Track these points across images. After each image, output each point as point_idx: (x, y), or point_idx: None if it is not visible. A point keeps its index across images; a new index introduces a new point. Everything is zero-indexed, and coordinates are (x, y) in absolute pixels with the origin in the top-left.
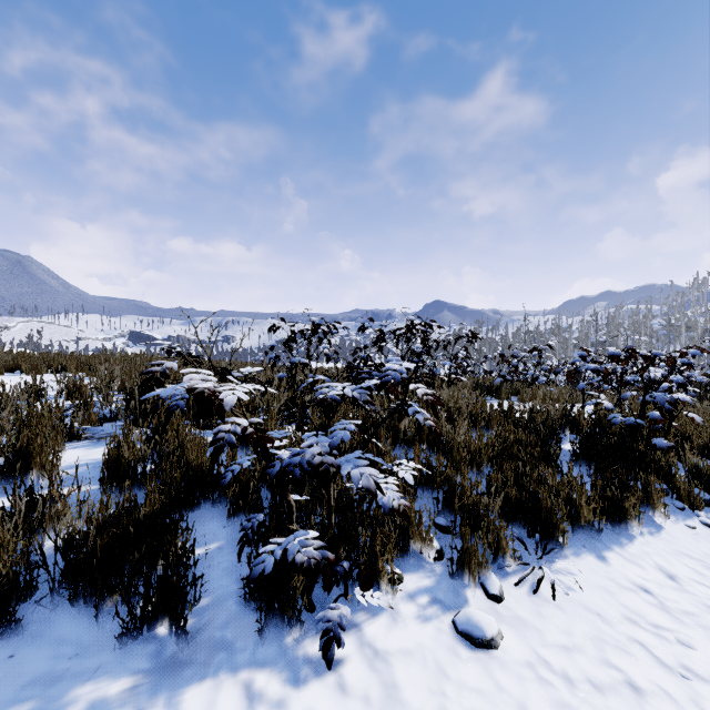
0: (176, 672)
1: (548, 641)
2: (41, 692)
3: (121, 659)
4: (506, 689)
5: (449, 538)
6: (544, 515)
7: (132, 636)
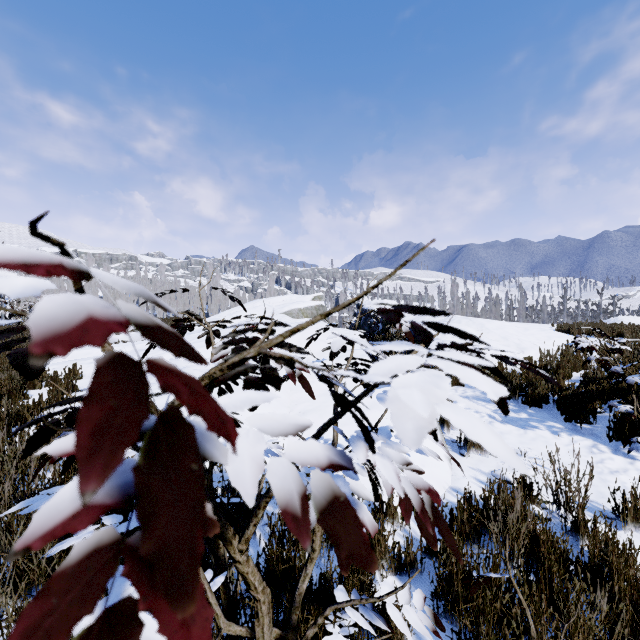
0: (576, 432)
1: None
2: (542, 418)
3: (563, 423)
4: None
5: None
6: None
7: (568, 420)
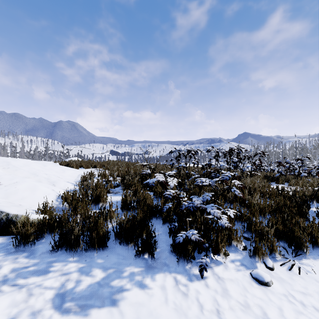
0: (152, 269)
1: (294, 289)
2: (117, 266)
3: (136, 262)
4: (273, 301)
5: (249, 242)
6: (296, 238)
7: (138, 256)
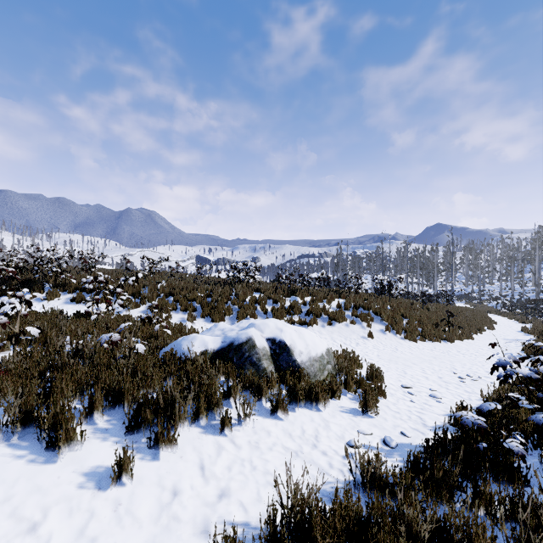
0: None
1: None
2: None
3: None
4: None
5: None
6: None
7: None
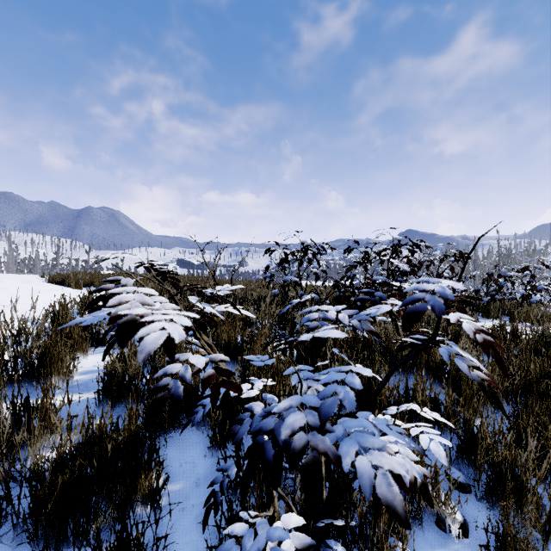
0: None
1: None
2: None
3: None
4: None
5: (470, 501)
6: None
7: None
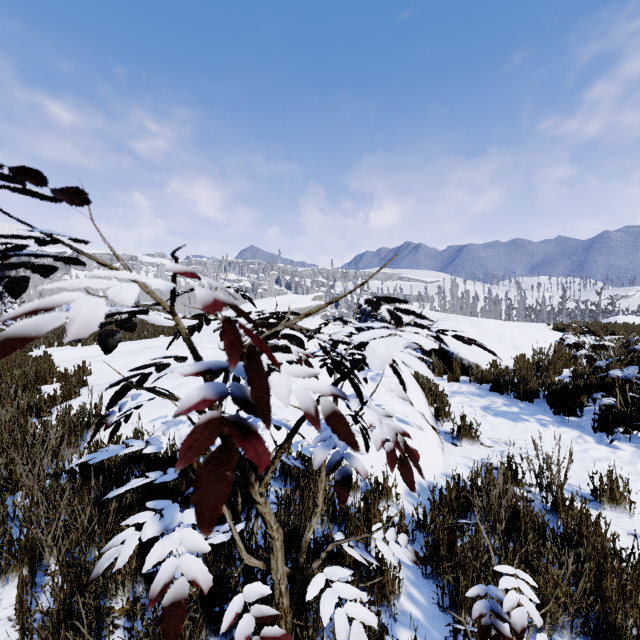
0: (564, 424)
1: None
2: (532, 412)
3: (552, 416)
4: None
5: None
6: None
7: (557, 413)
